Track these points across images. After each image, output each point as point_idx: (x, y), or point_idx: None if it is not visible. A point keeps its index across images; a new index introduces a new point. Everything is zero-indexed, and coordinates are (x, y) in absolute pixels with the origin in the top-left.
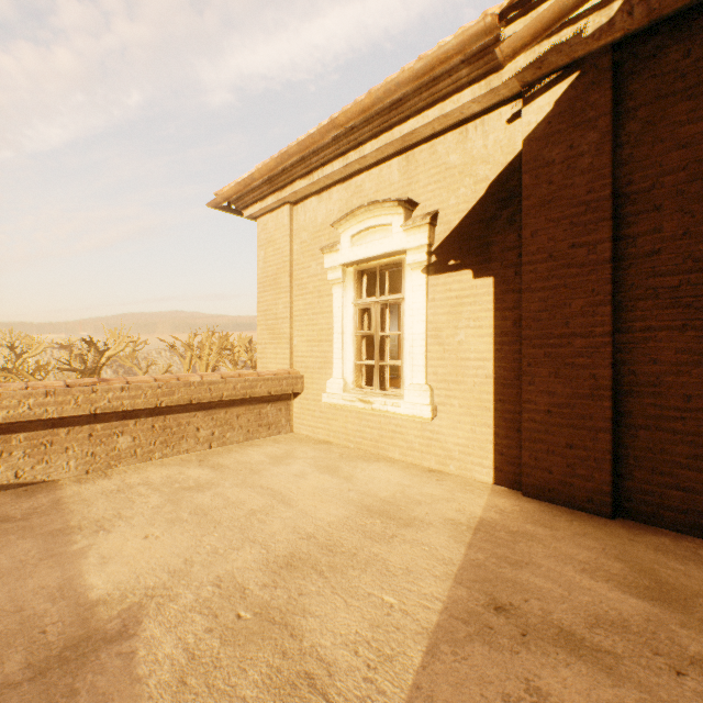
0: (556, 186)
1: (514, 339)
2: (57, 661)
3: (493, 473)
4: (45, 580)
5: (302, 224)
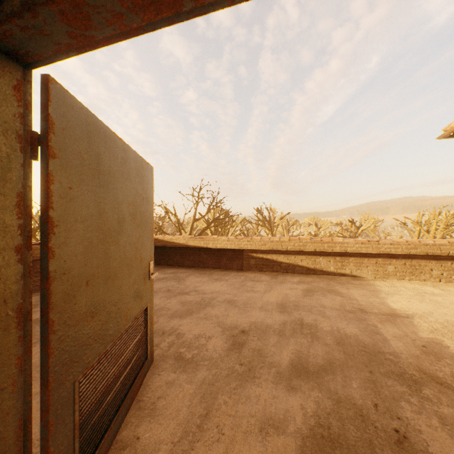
0: None
1: None
2: (387, 314)
3: None
4: (374, 300)
5: None
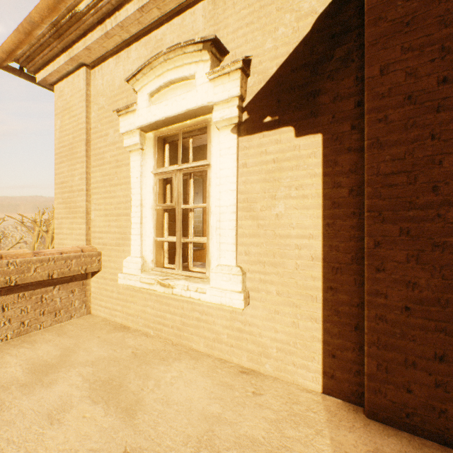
0: (418, 0)
1: (351, 212)
2: None
3: (322, 380)
4: None
5: (100, 89)
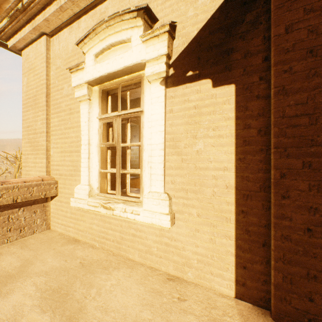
0: None
1: (259, 148)
2: None
3: (235, 287)
4: None
5: (57, 53)
